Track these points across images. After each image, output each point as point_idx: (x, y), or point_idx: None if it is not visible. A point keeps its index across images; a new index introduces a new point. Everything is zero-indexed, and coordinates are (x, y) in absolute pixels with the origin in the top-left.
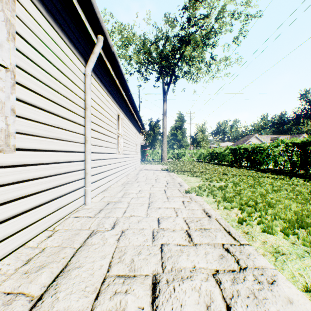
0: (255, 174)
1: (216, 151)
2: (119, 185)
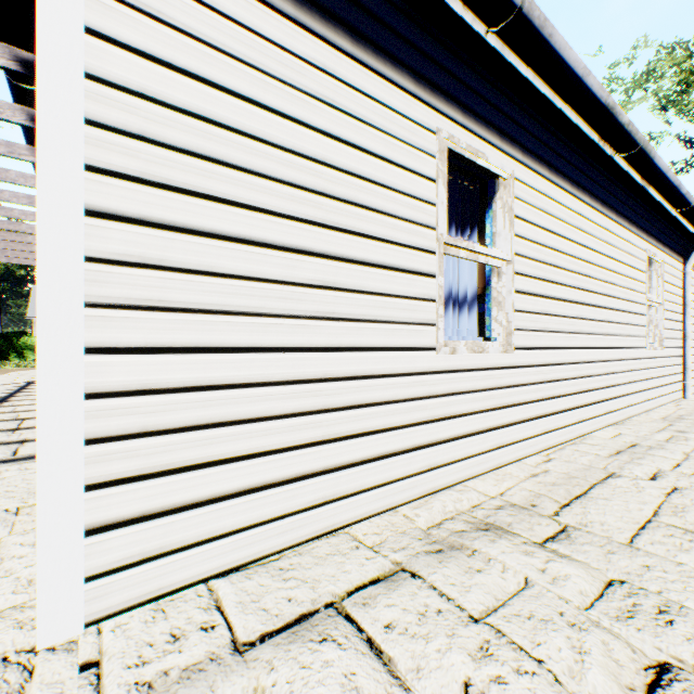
0: None
1: None
2: None
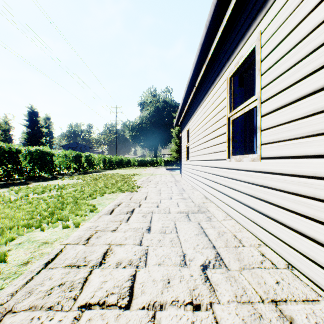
0: None
1: None
2: None
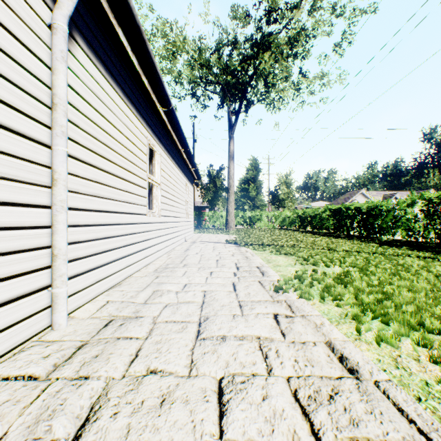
0: (383, 249)
1: (309, 213)
2: (149, 272)
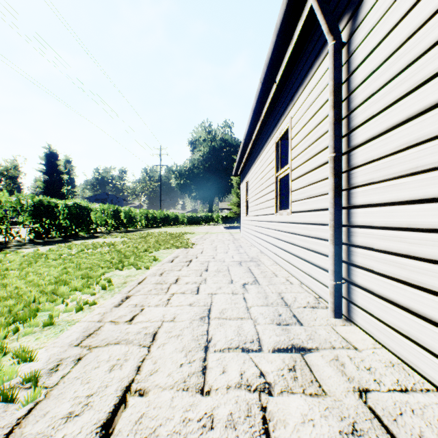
0: None
1: None
2: None
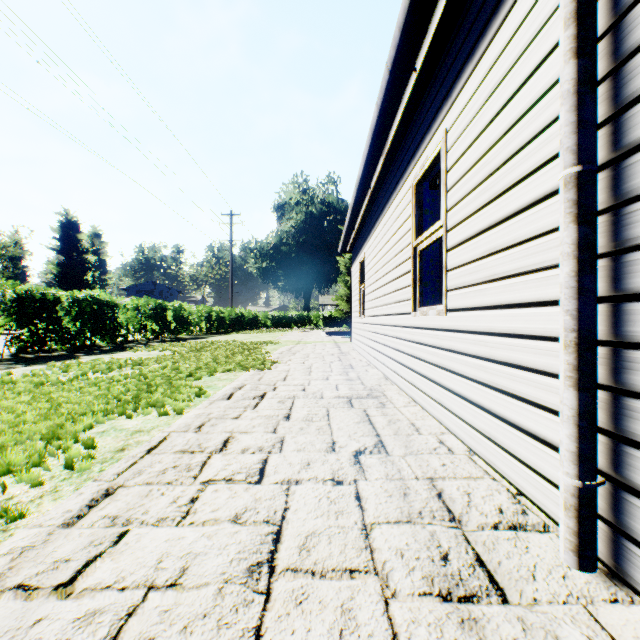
0: None
1: None
2: None
